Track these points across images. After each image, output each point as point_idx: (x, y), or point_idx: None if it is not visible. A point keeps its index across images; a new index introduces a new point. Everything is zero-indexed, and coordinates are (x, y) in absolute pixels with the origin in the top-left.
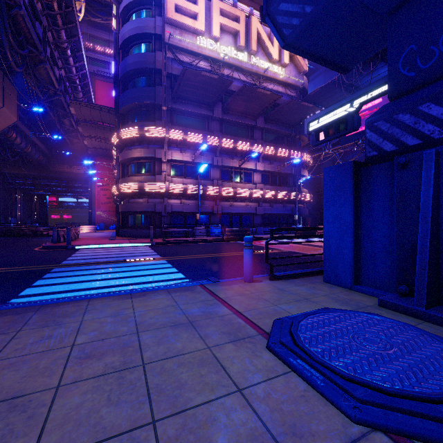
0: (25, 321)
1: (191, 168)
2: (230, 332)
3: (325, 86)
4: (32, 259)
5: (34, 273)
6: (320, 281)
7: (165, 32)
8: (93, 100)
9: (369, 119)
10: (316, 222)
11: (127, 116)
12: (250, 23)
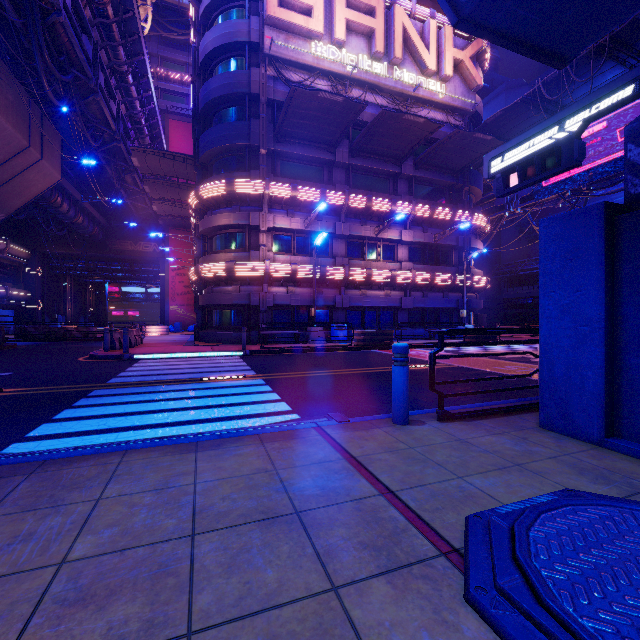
0: (3, 495)
1: (303, 240)
2: (379, 545)
3: (512, 108)
4: (69, 375)
5: (63, 398)
6: (531, 425)
7: (265, 39)
8: (165, 147)
9: (635, 123)
10: (493, 321)
11: (210, 166)
12: (393, 17)
